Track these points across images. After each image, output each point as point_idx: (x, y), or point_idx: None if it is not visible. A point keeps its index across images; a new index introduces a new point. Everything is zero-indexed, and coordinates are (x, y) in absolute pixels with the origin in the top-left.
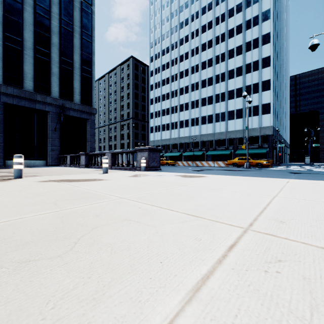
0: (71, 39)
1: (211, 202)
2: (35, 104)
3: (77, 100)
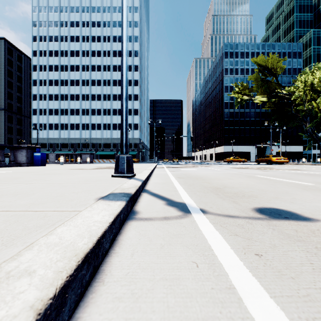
0: None
1: None
2: None
3: None
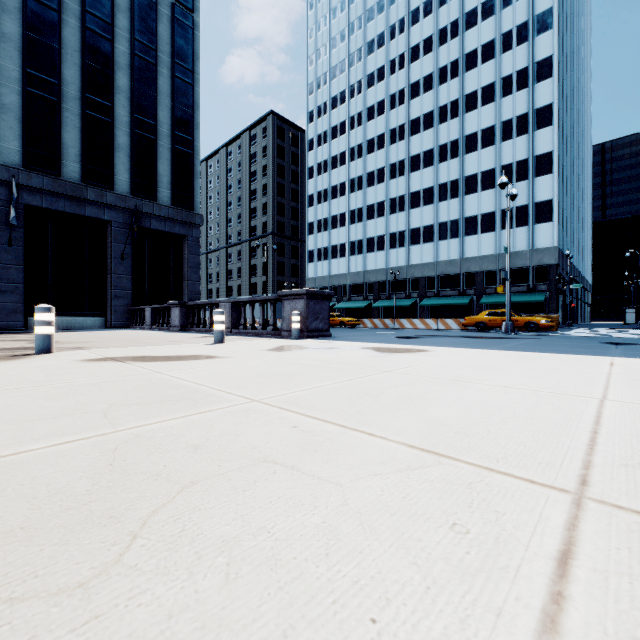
0: (153, 78)
1: (459, 413)
2: (84, 207)
3: (165, 199)
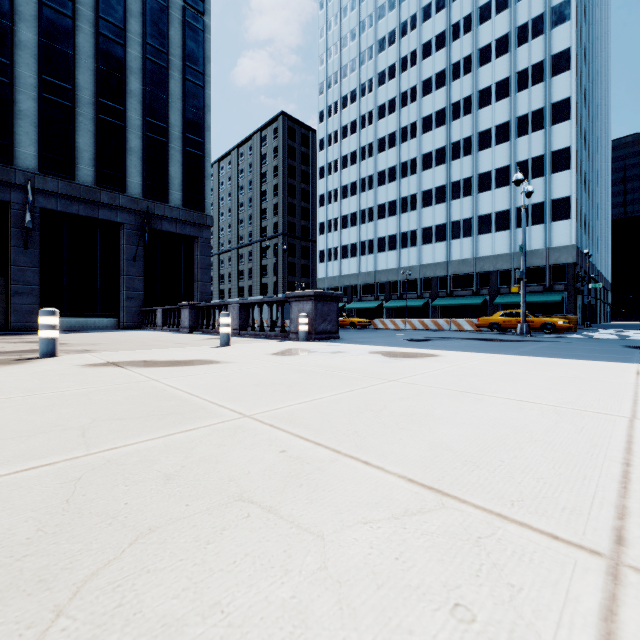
0: (165, 81)
1: (469, 435)
2: (98, 210)
3: (176, 201)
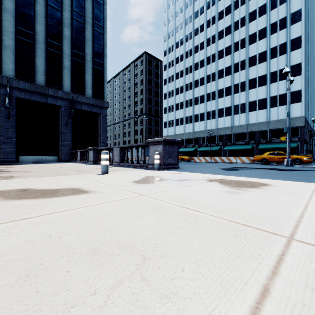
0: (83, 31)
1: None
2: (47, 98)
3: (89, 94)
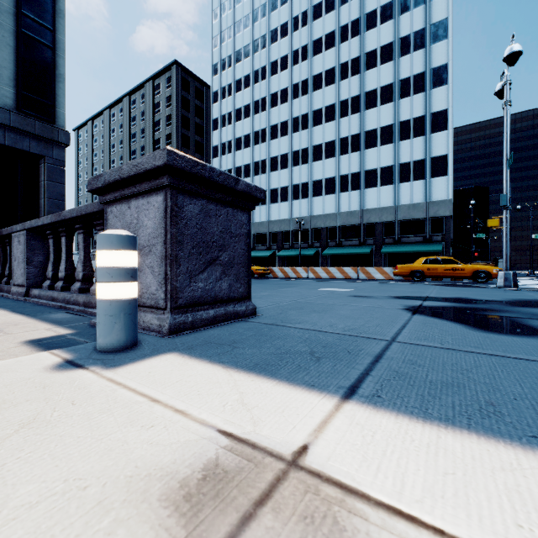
0: None
1: None
2: None
3: (5, 100)
